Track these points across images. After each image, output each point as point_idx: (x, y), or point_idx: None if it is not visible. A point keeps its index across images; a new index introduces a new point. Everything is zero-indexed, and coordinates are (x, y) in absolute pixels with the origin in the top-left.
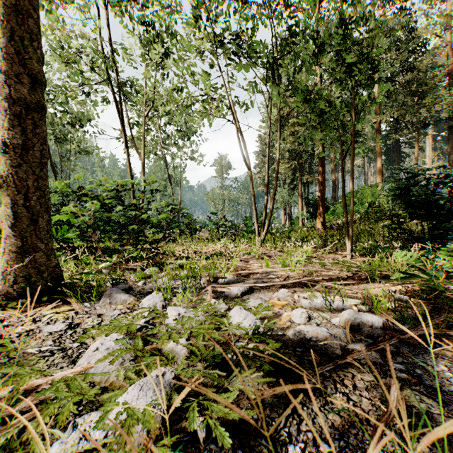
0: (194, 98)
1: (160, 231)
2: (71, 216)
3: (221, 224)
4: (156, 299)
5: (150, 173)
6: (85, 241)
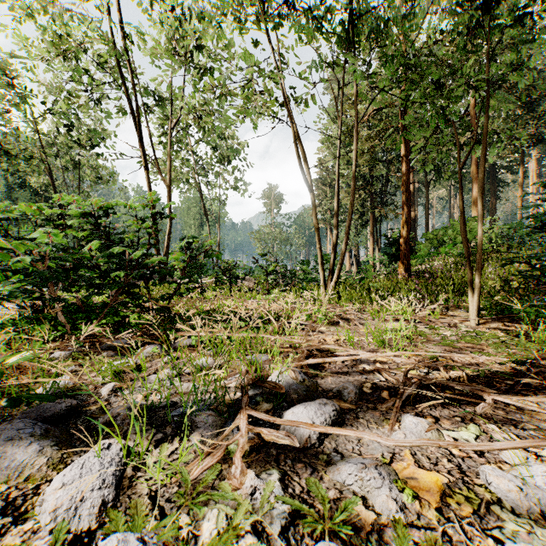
0: (232, 90)
1: (173, 281)
2: (4, 256)
3: (271, 270)
4: (89, 478)
5: (183, 207)
6: (33, 298)
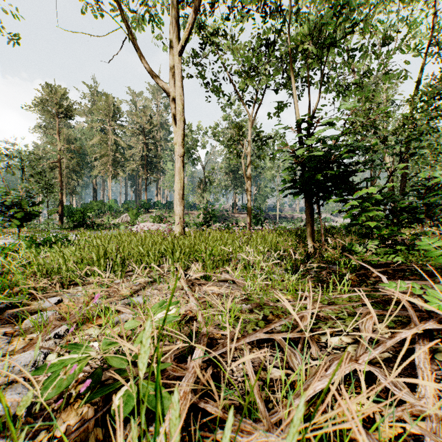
0: None
1: None
2: None
3: None
4: None
5: None
6: None
